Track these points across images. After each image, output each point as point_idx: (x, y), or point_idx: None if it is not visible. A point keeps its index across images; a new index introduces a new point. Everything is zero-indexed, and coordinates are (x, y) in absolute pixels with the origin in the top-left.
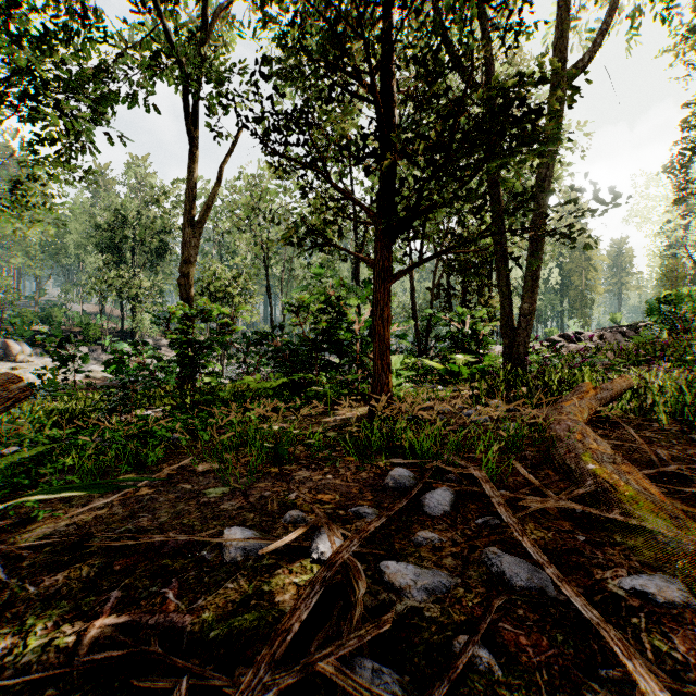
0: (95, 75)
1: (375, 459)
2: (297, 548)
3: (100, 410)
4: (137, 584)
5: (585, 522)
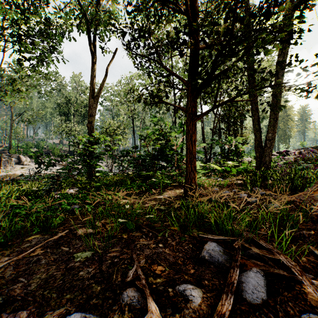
0: (45, 23)
1: (191, 230)
2: None
3: (42, 190)
4: None
5: None
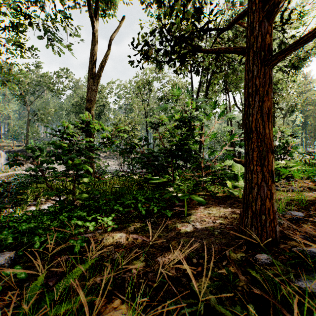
0: None
1: None
2: None
3: None
4: None
5: None
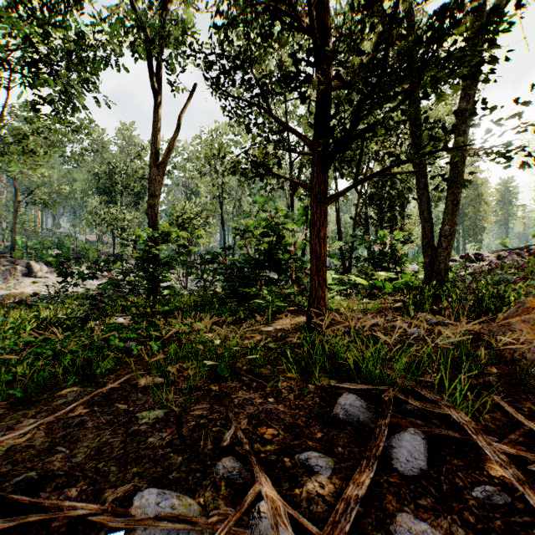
0: (78, 42)
1: (318, 378)
2: None
3: (74, 318)
4: None
5: None
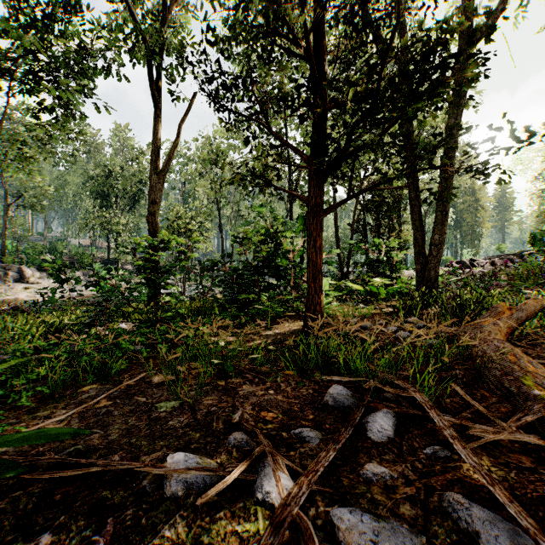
0: (80, 52)
1: (313, 374)
2: (240, 480)
3: (80, 324)
4: (71, 524)
5: (543, 456)
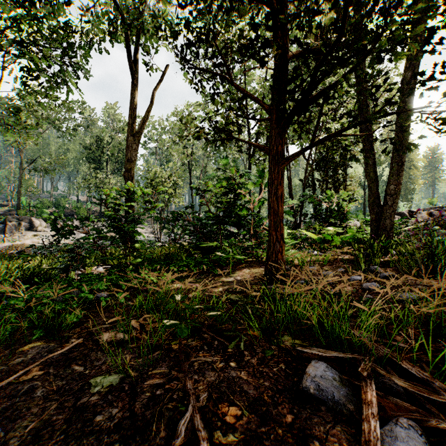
0: (63, 27)
1: (281, 337)
2: None
3: (56, 269)
4: None
5: None
